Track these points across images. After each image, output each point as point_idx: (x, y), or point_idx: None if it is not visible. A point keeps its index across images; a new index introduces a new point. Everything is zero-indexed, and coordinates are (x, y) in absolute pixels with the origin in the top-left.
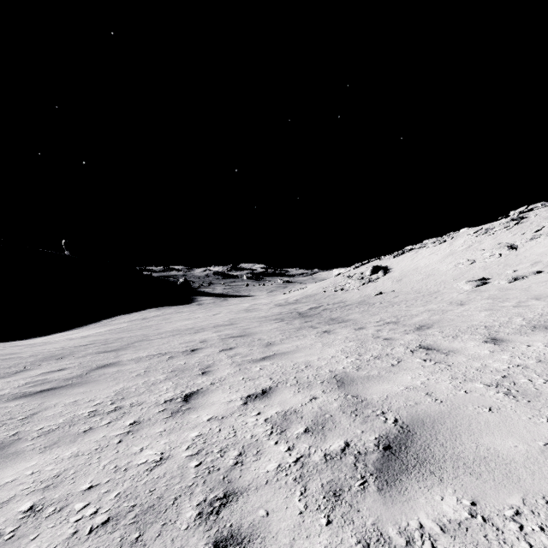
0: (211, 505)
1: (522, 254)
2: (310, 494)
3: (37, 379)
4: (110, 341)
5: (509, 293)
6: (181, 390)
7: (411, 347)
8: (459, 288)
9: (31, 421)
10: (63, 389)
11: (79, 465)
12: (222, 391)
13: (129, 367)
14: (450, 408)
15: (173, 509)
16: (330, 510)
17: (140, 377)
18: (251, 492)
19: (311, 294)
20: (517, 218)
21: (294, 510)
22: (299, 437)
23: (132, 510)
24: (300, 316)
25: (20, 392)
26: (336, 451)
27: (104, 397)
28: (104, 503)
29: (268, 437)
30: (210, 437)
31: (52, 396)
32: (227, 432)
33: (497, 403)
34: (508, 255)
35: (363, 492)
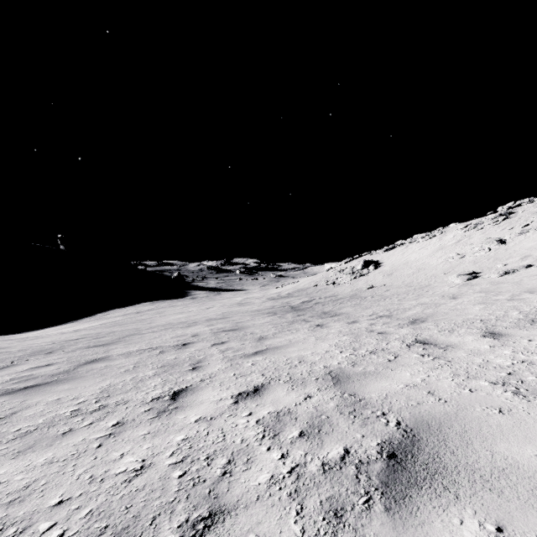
0: (194, 527)
1: (512, 248)
2: (307, 514)
3: (22, 375)
4: (101, 335)
5: (501, 286)
6: (169, 386)
7: (407, 341)
8: (450, 282)
9: (9, 422)
10: (48, 385)
11: (51, 474)
12: (212, 389)
13: (118, 362)
14: (456, 408)
15: (150, 533)
16: (332, 536)
17: (129, 372)
18: (240, 511)
19: (303, 288)
20: (505, 213)
21: (289, 536)
22: (293, 442)
23: (103, 533)
24: (293, 310)
25: (2, 389)
26: (335, 460)
27: (88, 395)
28: (72, 523)
29: (260, 441)
30: (196, 441)
31: (35, 394)
32: (215, 436)
33: (506, 404)
34: (497, 249)
35: (368, 513)
